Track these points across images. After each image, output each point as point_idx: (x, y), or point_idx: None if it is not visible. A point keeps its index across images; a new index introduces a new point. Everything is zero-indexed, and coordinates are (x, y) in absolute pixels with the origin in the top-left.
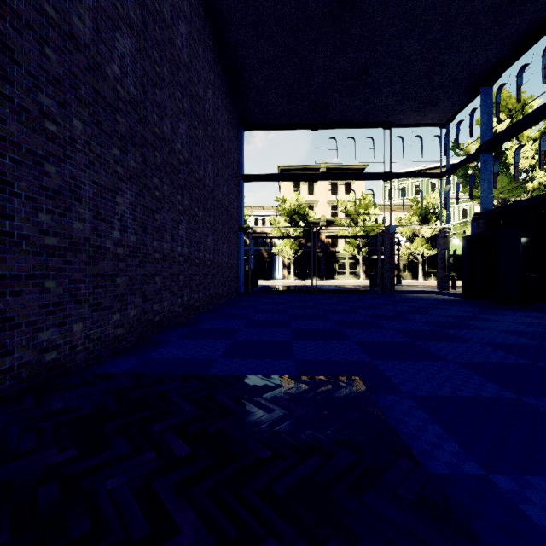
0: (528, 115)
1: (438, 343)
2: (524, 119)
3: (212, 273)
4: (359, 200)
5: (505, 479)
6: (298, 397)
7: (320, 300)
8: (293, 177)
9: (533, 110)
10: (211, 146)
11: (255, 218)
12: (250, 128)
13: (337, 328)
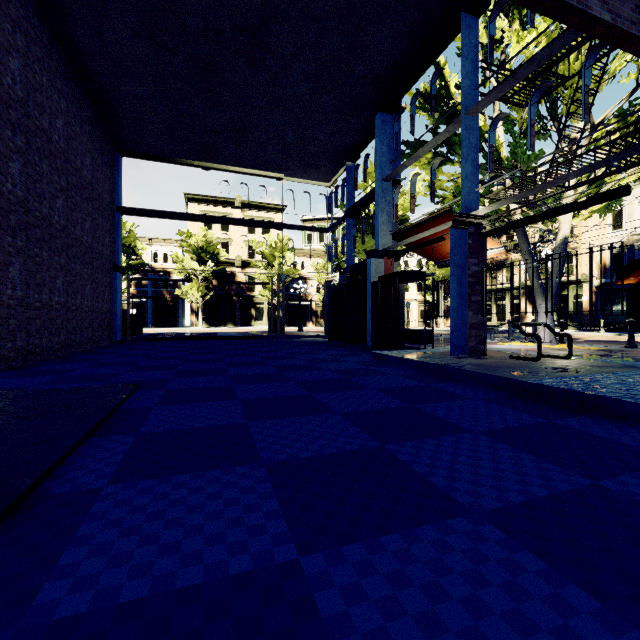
0: (366, 195)
1: (242, 367)
2: (365, 197)
3: (63, 318)
4: (275, 243)
5: (161, 406)
6: (79, 393)
7: (201, 345)
8: (181, 217)
9: (369, 192)
10: (62, 180)
11: (154, 253)
12: (129, 155)
13: (179, 363)
